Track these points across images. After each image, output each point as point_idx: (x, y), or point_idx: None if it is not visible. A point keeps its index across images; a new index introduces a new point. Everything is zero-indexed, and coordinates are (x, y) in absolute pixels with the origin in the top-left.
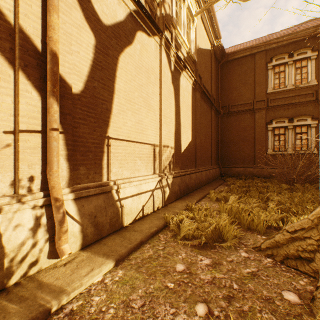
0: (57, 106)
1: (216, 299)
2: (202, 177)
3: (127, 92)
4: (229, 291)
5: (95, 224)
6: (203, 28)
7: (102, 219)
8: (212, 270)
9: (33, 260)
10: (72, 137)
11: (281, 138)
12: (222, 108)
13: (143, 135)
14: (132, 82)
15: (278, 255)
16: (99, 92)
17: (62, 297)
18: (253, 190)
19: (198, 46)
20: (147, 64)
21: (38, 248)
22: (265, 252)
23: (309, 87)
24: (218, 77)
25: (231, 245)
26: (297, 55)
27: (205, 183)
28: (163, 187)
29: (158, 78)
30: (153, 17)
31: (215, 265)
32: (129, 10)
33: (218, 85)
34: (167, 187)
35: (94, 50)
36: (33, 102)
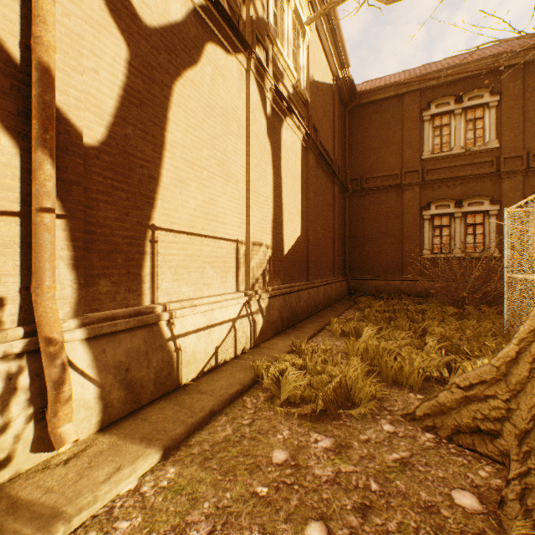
0: (51, 166)
1: (341, 513)
2: (319, 296)
3: (189, 149)
4: (363, 495)
5: (128, 383)
6: (320, 47)
7: (141, 373)
8: (334, 458)
9: (0, 458)
10: (83, 225)
11: (444, 233)
12: (352, 183)
13: (217, 224)
14: (198, 131)
15: (444, 427)
16: (137, 146)
17: (55, 527)
18: (401, 317)
19: (312, 77)
20: (225, 102)
21: (11, 435)
22: (422, 422)
23: (486, 152)
24: (344, 130)
25: (367, 413)
26: (469, 100)
27: (324, 306)
28: (253, 314)
29: (244, 127)
30: (235, 20)
31: (340, 450)
32: (192, 4)
33: (344, 144)
34: (260, 313)
35: (126, 70)
36: (2, 157)
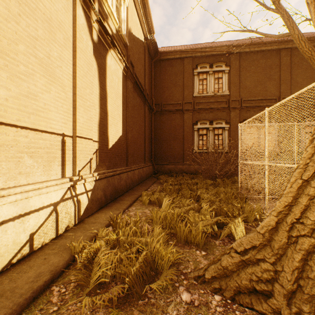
0: None
1: None
2: (135, 176)
3: None
4: None
5: None
6: (136, 14)
7: None
8: None
9: None
10: None
11: (204, 138)
12: (156, 106)
13: (38, 117)
14: (11, 22)
15: (228, 288)
16: None
17: None
18: (185, 187)
19: (131, 30)
20: (49, 11)
21: None
22: (211, 284)
23: (223, 96)
24: (151, 73)
25: (168, 285)
26: (216, 67)
27: (138, 182)
28: (78, 196)
29: (71, 42)
30: None
31: None
32: None
33: (151, 82)
34: (85, 194)
35: None
36: None
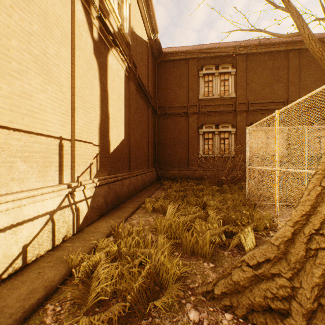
0: None
1: None
2: (138, 182)
3: None
4: None
5: None
6: (139, 12)
7: None
8: None
9: None
10: None
11: (209, 142)
12: (159, 109)
13: (33, 119)
14: (2, 15)
15: (240, 306)
16: None
17: None
18: (190, 194)
19: (133, 29)
20: (45, 4)
21: None
22: (221, 301)
23: (230, 99)
24: (155, 75)
25: (174, 302)
26: (222, 69)
27: (141, 188)
28: (76, 204)
29: (70, 38)
30: None
31: None
32: None
33: (155, 84)
34: (84, 202)
35: None
36: None
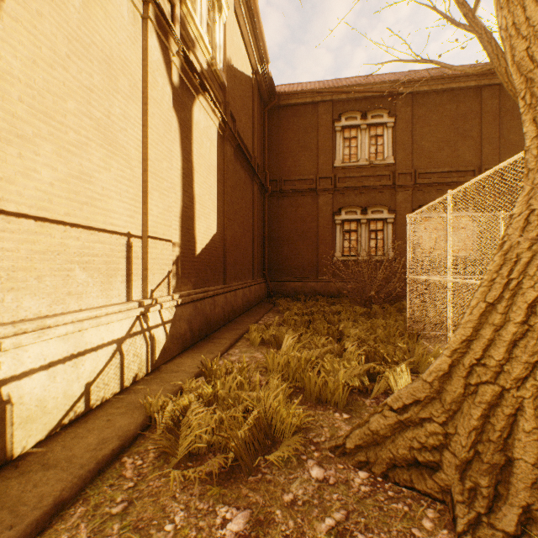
0: None
1: None
2: (238, 300)
3: (39, 91)
4: None
5: None
6: (239, 33)
7: None
8: None
9: None
10: None
11: (352, 237)
12: (271, 183)
13: (94, 209)
14: (58, 70)
15: (379, 461)
16: None
17: None
18: (319, 319)
19: (230, 61)
20: (108, 45)
21: None
22: (354, 457)
23: (385, 166)
24: (264, 129)
25: (292, 456)
26: (372, 118)
27: (243, 310)
28: (151, 330)
29: (140, 89)
30: None
31: (258, 531)
32: None
33: (264, 143)
34: (162, 327)
35: None
36: None
